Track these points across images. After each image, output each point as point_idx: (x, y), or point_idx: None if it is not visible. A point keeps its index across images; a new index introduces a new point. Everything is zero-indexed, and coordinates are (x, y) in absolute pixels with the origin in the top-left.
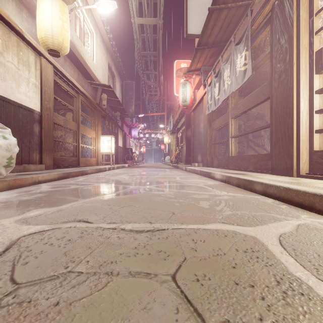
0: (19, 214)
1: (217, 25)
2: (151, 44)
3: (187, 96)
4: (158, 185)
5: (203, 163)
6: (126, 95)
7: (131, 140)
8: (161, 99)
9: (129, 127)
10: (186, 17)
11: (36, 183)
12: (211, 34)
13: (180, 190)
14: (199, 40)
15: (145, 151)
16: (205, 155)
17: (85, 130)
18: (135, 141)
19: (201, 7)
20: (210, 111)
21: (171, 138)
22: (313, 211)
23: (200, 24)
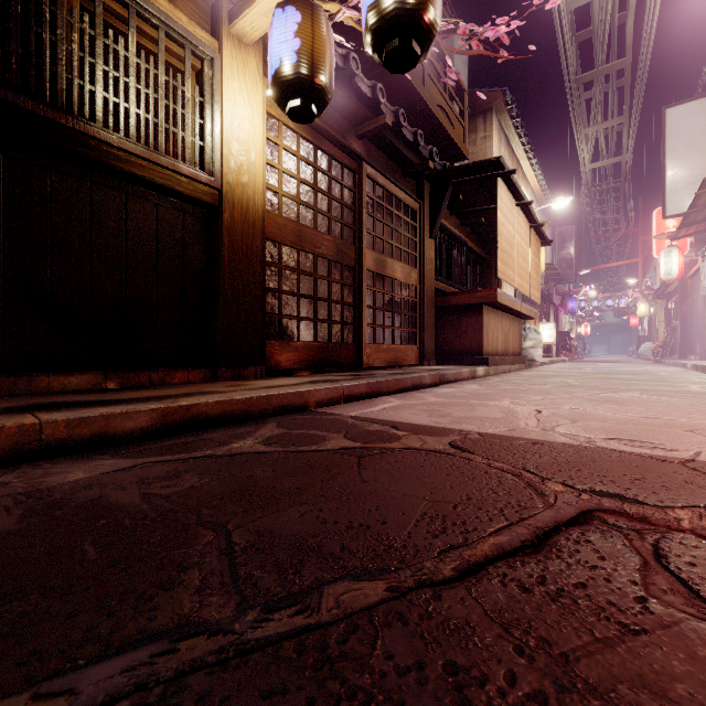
0: (572, 370)
1: (703, 212)
2: (610, 172)
3: (672, 267)
4: (627, 369)
5: (700, 356)
6: (561, 250)
7: (562, 316)
8: (630, 232)
9: (560, 296)
10: (663, 200)
11: (536, 366)
12: (698, 216)
13: (643, 370)
14: (681, 223)
15: (588, 332)
16: (702, 345)
17: (528, 321)
18: (569, 315)
19: (685, 183)
20: (704, 294)
21: (656, 306)
22: (704, 373)
23: (684, 201)
